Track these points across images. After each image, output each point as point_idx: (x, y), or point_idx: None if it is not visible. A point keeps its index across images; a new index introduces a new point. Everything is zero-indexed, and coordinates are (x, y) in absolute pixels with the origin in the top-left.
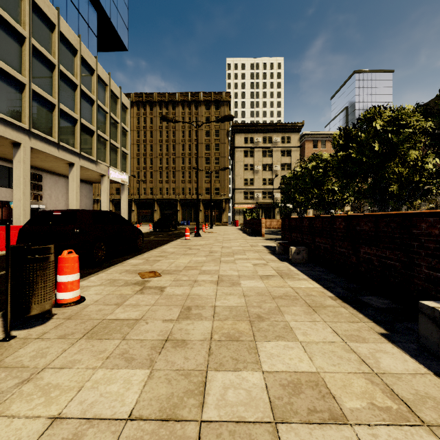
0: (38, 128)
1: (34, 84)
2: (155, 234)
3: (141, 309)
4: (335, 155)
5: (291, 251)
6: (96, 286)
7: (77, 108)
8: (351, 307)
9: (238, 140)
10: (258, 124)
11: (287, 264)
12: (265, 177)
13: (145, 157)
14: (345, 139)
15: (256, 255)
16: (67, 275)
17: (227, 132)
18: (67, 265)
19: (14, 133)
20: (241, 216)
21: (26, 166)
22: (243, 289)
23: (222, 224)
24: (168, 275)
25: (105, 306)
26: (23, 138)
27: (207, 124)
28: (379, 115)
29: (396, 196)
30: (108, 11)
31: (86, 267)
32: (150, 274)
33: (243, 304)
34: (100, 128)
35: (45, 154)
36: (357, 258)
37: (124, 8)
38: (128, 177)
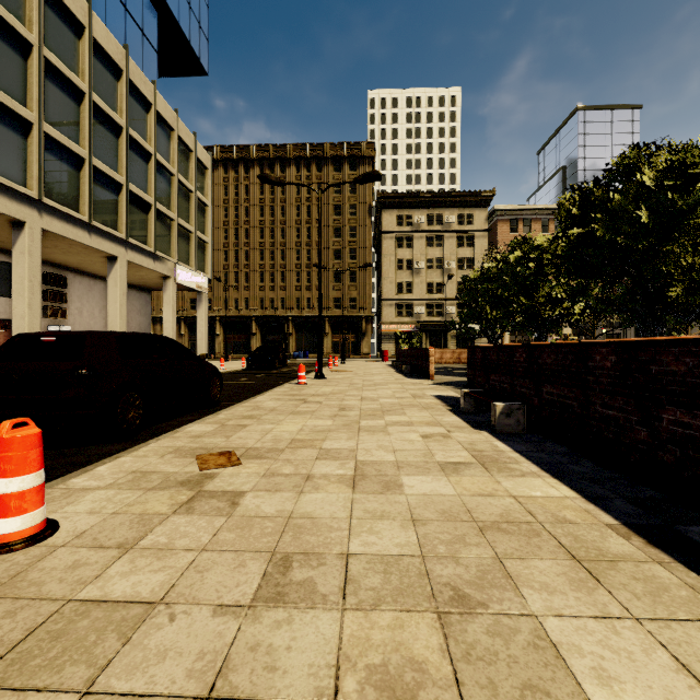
0: (54, 198)
1: (48, 124)
2: (249, 374)
3: (172, 564)
4: (564, 234)
5: (496, 411)
6: (100, 489)
7: (122, 165)
8: (679, 563)
9: (388, 220)
10: (420, 193)
11: (488, 435)
12: (430, 281)
13: (237, 248)
14: (582, 207)
15: (425, 415)
16: (7, 478)
17: (369, 207)
18: (7, 456)
19: (13, 204)
20: (392, 343)
21: (34, 260)
22: (408, 502)
23: (361, 357)
24: (256, 461)
25: (92, 554)
26: (28, 213)
27: (338, 195)
28: (647, 160)
29: (677, 308)
30: (175, 9)
31: (104, 441)
32: (220, 459)
33: (413, 548)
34: (160, 200)
35: (68, 241)
36: (651, 432)
37: (202, 6)
38: (210, 282)
